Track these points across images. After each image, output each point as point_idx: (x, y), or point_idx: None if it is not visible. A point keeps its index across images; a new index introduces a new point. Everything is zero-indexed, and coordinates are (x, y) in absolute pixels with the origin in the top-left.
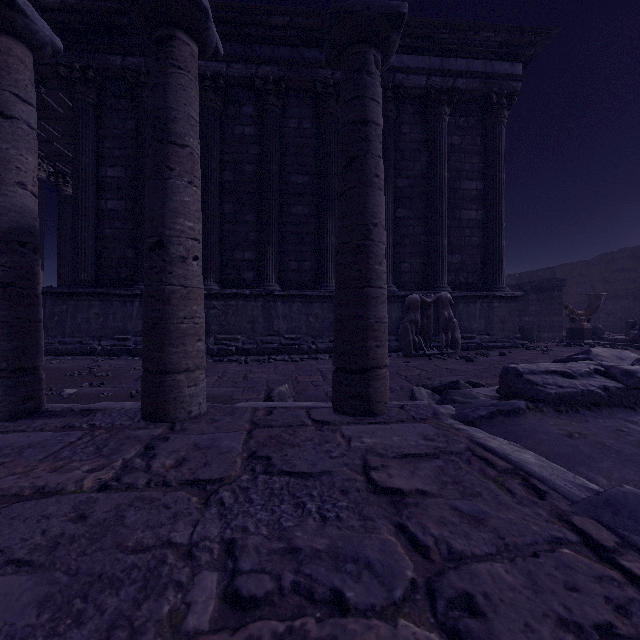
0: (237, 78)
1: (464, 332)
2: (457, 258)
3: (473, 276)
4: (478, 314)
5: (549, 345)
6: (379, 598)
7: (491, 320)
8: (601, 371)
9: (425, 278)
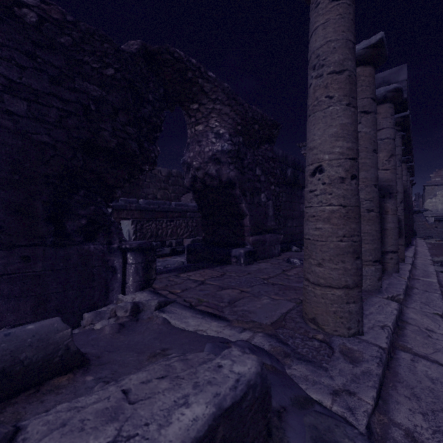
0: None
1: None
2: None
3: None
4: None
5: None
6: (209, 279)
7: None
8: None
9: None
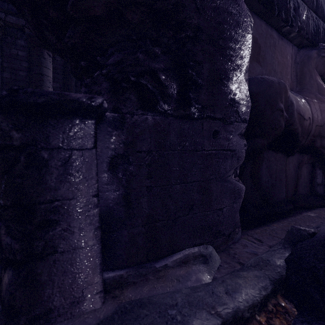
0: (13, 23)
1: None
2: None
3: None
4: None
5: None
6: None
7: None
8: None
9: None
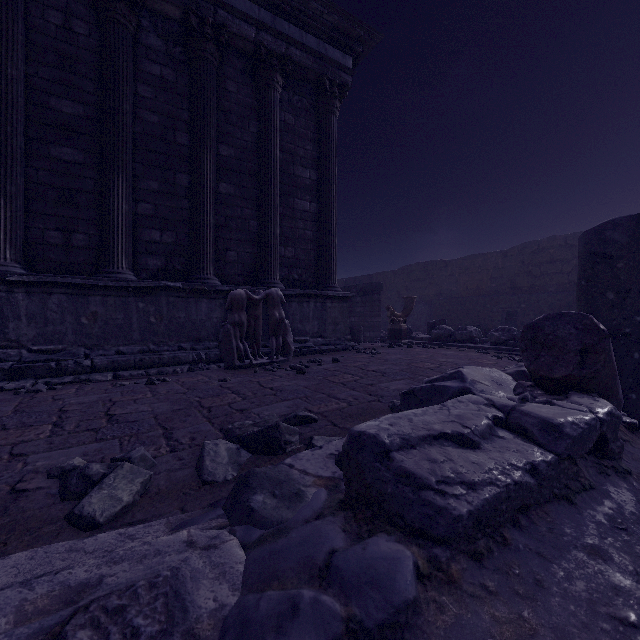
0: None
1: (298, 335)
2: (291, 252)
3: (307, 273)
4: (312, 315)
5: (375, 346)
6: None
7: (324, 321)
8: (502, 419)
9: (255, 271)
